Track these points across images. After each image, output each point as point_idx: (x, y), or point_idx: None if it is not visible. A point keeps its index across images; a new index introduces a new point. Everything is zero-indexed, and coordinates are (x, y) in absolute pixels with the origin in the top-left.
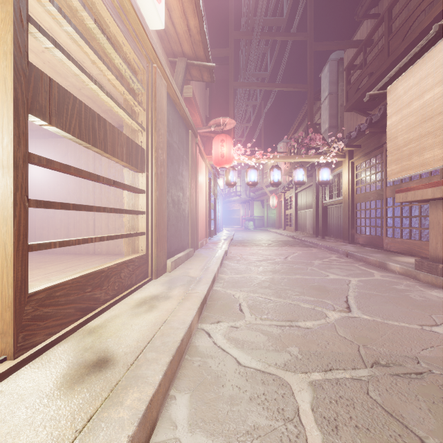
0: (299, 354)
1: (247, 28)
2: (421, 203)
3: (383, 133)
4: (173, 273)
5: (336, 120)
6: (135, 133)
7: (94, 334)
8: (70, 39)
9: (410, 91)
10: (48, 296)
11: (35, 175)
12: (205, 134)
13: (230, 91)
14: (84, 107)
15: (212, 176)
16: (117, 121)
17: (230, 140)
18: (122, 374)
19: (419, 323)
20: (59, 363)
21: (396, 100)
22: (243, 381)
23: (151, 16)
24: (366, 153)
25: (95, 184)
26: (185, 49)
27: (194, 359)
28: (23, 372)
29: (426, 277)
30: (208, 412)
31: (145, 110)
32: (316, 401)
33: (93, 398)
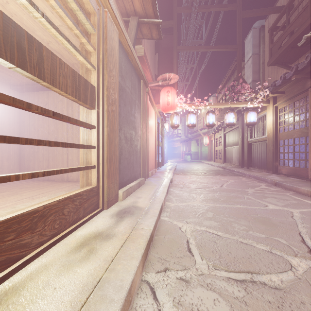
0: None
1: (187, 5)
2: None
3: (307, 79)
4: (124, 202)
5: (258, 75)
6: (87, 73)
7: None
8: None
9: None
10: None
11: (25, 120)
12: (155, 88)
13: (174, 54)
14: (3, 17)
15: (160, 120)
16: None
17: (174, 91)
18: None
19: None
20: None
21: None
22: None
23: None
24: (290, 97)
25: (68, 126)
26: (136, 7)
27: None
28: None
29: None
30: None
31: (95, 50)
32: None
33: None
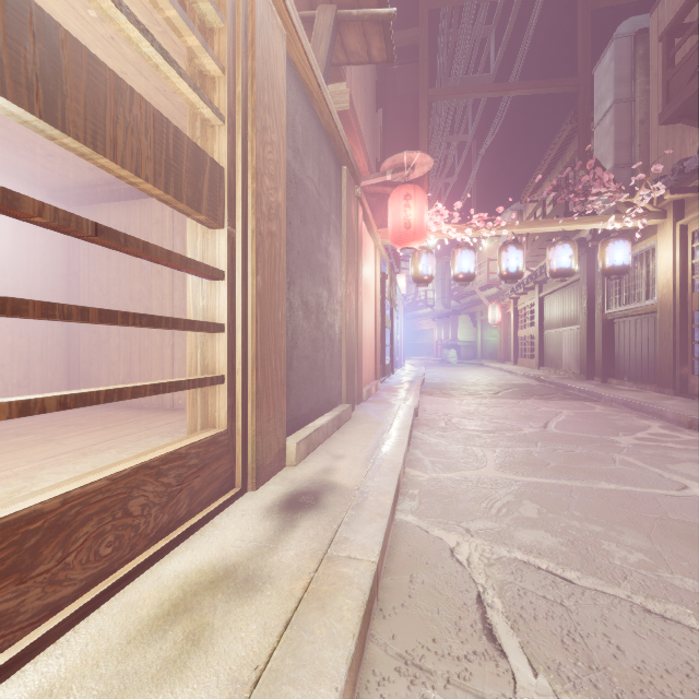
0: None
1: None
2: None
3: None
4: (300, 471)
5: (629, 151)
6: (205, 136)
7: None
8: None
9: None
10: None
11: (80, 269)
12: (375, 190)
13: (422, 107)
14: None
15: (387, 267)
16: None
17: (421, 194)
18: None
19: None
20: None
21: None
22: None
23: None
24: None
25: (173, 281)
26: None
27: None
28: None
29: None
30: None
31: (224, 71)
32: None
33: None
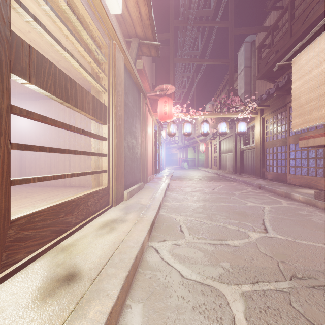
0: (230, 268)
1: (183, 18)
2: (317, 148)
3: (286, 96)
4: (128, 201)
5: (249, 86)
6: (99, 94)
7: (65, 252)
8: (49, 21)
9: (310, 61)
10: (28, 221)
11: (26, 127)
12: (152, 97)
13: (171, 65)
14: (58, 71)
15: (157, 128)
16: (86, 86)
17: (171, 101)
18: (86, 288)
19: (323, 242)
20: (36, 277)
21: (299, 68)
22: (186, 291)
23: (111, 2)
24: (273, 110)
25: (70, 134)
26: (137, 31)
27: (145, 272)
28: (5, 285)
29: (323, 204)
30: (158, 321)
31: (107, 76)
32: (248, 311)
33: (61, 310)
